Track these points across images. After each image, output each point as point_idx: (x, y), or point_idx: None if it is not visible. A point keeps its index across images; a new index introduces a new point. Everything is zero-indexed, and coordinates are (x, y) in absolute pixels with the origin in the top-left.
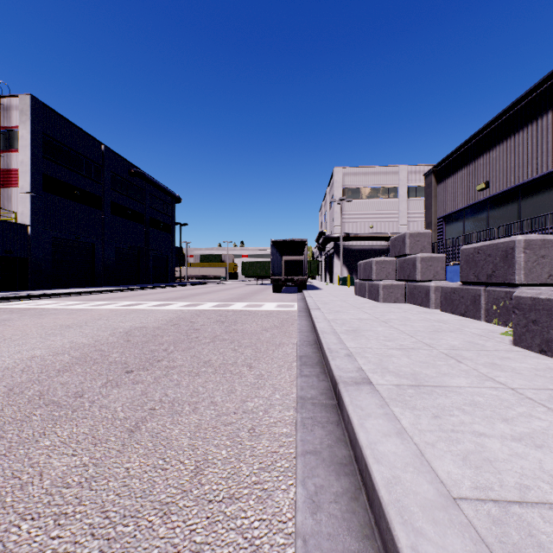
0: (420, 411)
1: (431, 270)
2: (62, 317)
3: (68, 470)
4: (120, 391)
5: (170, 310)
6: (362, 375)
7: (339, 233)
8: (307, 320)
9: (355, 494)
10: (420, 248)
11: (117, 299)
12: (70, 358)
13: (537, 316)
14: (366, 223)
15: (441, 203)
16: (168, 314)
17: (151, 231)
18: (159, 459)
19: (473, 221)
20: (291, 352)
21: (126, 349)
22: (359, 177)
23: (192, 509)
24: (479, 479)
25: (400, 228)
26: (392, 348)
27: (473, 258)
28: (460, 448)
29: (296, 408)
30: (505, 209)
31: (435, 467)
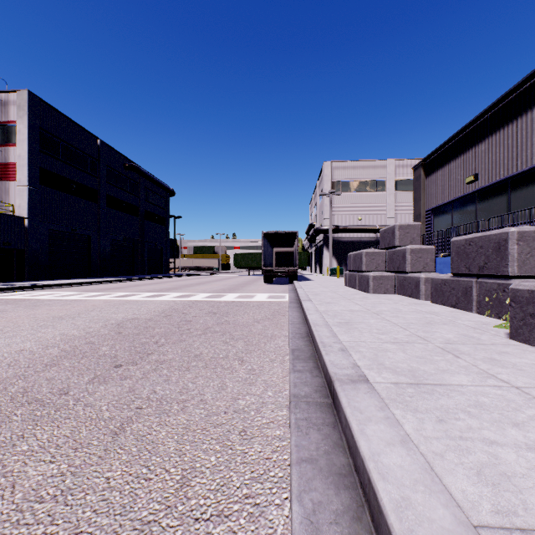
0: (423, 414)
1: (421, 261)
2: (56, 308)
3: (44, 480)
4: (107, 388)
5: (163, 301)
6: (358, 372)
7: (328, 226)
8: (298, 311)
9: (357, 513)
10: (409, 240)
11: (111, 290)
12: (59, 351)
13: (534, 309)
14: (355, 215)
15: (430, 196)
16: (161, 306)
17: (146, 223)
18: (143, 467)
19: (462, 213)
20: (283, 345)
21: (117, 342)
22: (348, 171)
23: (176, 530)
24: (499, 500)
25: (388, 220)
26: (386, 342)
27: (464, 250)
28: (472, 460)
29: (290, 407)
30: (494, 201)
31: (447, 484)
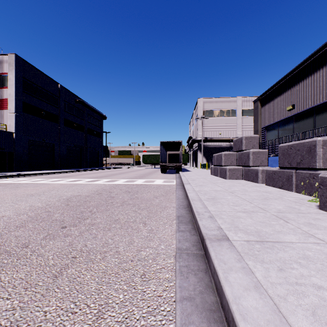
0: (268, 264)
1: (259, 159)
2: (30, 189)
3: None
4: (54, 243)
5: (97, 184)
6: (221, 233)
7: (201, 137)
8: (182, 190)
9: None
10: (251, 146)
11: (66, 177)
12: (27, 217)
13: None
14: (217, 131)
15: (264, 118)
16: (96, 187)
17: (88, 136)
18: (71, 302)
19: (284, 129)
20: (172, 213)
21: (65, 211)
22: (213, 104)
23: None
24: None
25: (237, 134)
26: (239, 211)
27: (287, 152)
28: (307, 302)
29: (175, 257)
30: (304, 122)
31: (291, 323)
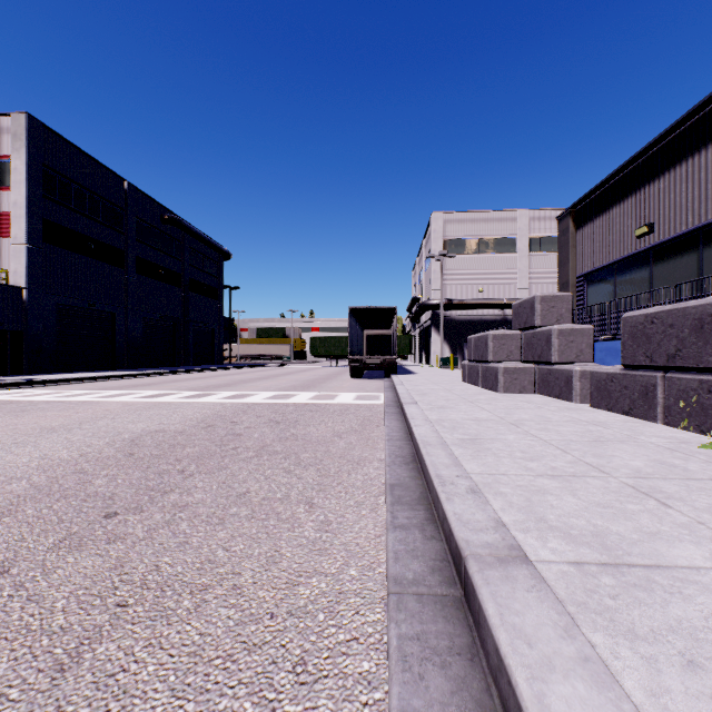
0: (650, 646)
1: (573, 347)
2: (51, 415)
3: None
4: (78, 560)
5: (207, 404)
6: (506, 539)
7: (438, 299)
8: (398, 419)
9: None
10: (555, 317)
11: (139, 387)
12: (27, 487)
13: None
14: (475, 286)
15: (582, 256)
16: (203, 411)
17: (191, 296)
18: None
19: (630, 280)
20: (377, 477)
21: (122, 470)
22: (465, 225)
23: None
24: None
25: (519, 292)
26: (541, 475)
27: (643, 331)
28: None
29: (388, 607)
30: (677, 262)
31: None
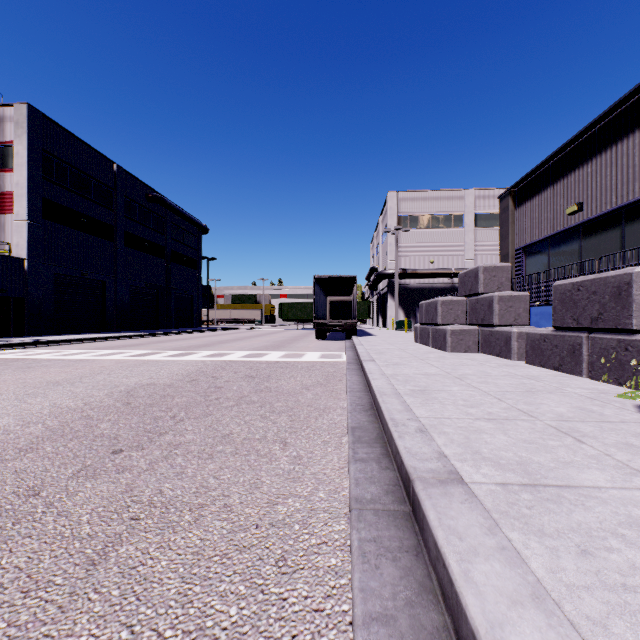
0: (554, 540)
1: (512, 312)
2: (54, 371)
3: None
4: (95, 486)
5: (190, 361)
6: (447, 466)
7: (394, 269)
8: (358, 374)
9: None
10: (497, 285)
11: (128, 347)
12: (43, 429)
13: None
14: (426, 257)
15: (521, 231)
16: (187, 367)
17: (173, 266)
18: (123, 627)
19: (562, 252)
20: (340, 421)
21: (122, 416)
22: (418, 203)
23: None
24: None
25: (466, 263)
26: (479, 418)
27: (570, 297)
28: None
29: (350, 519)
30: (603, 237)
31: None
